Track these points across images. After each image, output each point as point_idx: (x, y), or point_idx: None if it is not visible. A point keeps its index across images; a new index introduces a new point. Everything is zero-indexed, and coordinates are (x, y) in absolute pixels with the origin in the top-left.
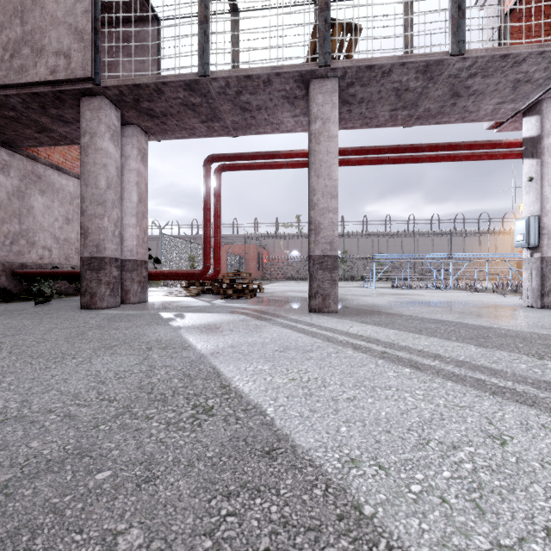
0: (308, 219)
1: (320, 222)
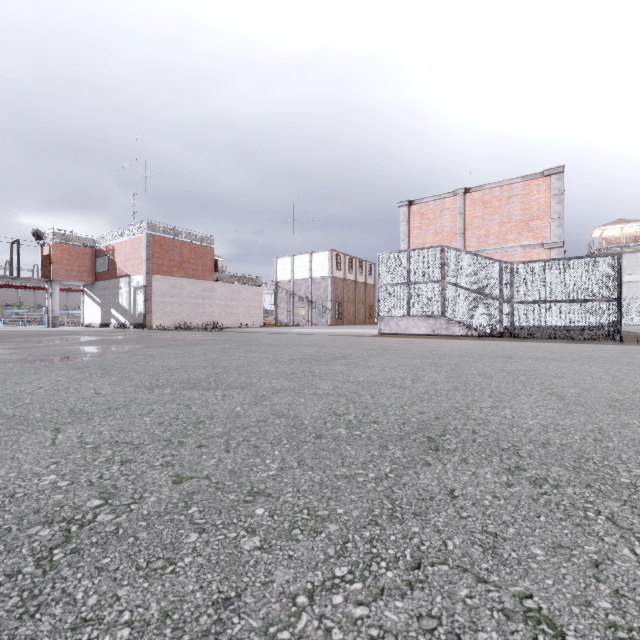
0: None
1: None
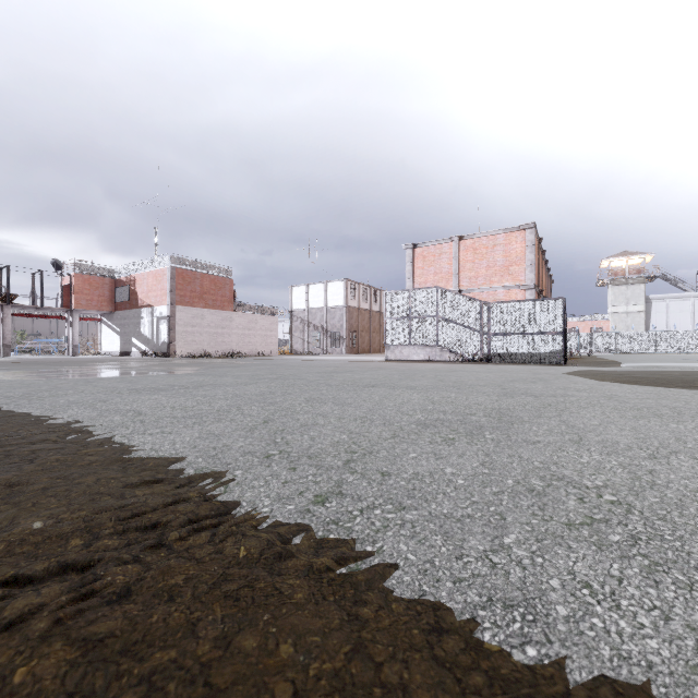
0: (3, 336)
1: (7, 337)
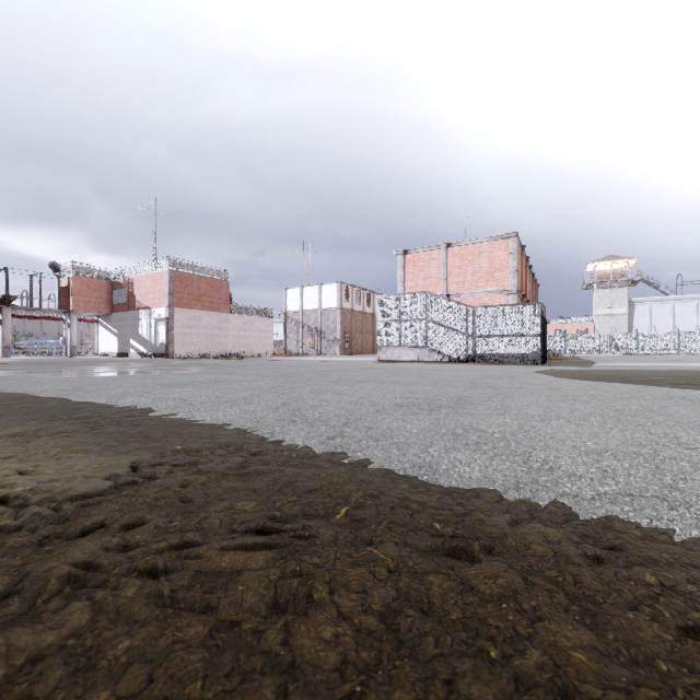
0: (2, 337)
1: (6, 338)
